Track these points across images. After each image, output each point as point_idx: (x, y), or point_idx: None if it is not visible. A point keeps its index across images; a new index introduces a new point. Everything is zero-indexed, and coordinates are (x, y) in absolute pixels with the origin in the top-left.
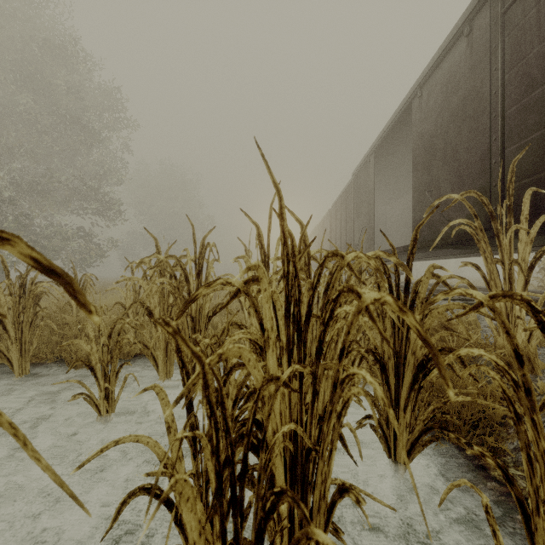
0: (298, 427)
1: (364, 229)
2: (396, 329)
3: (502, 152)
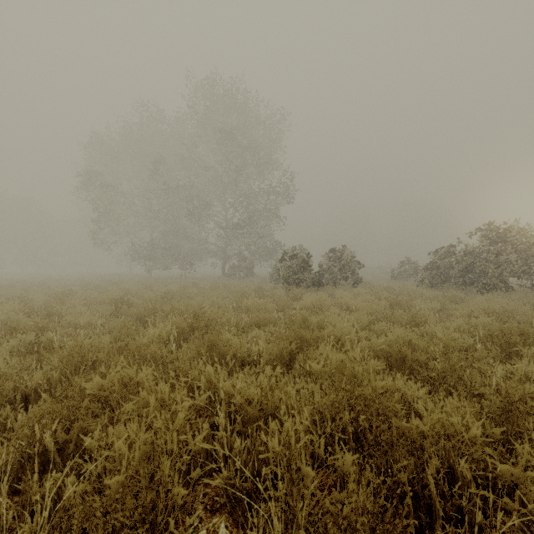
0: None
1: None
2: None
3: None
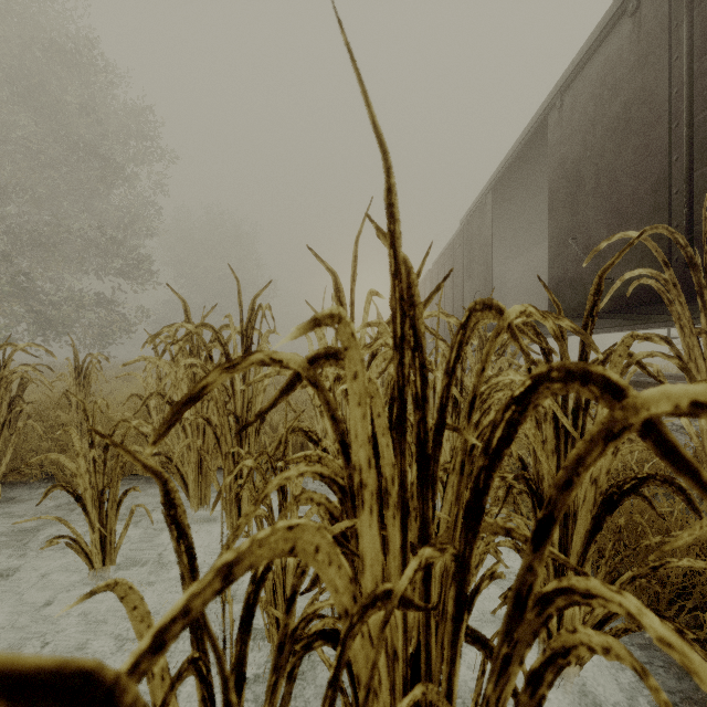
0: (428, 685)
1: (477, 294)
2: (562, 441)
3: (689, 177)
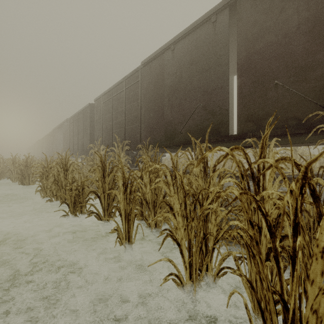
0: None
1: (55, 148)
2: None
3: (69, 144)
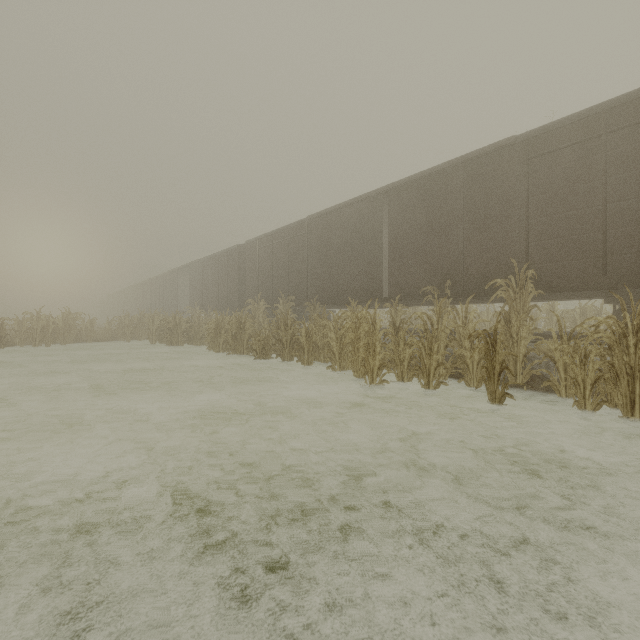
0: None
1: (173, 300)
2: None
3: (202, 295)
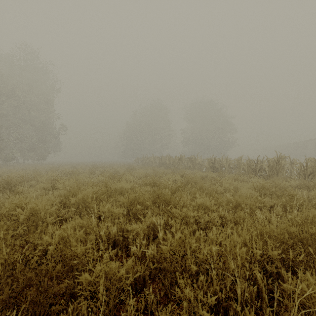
0: None
1: (303, 152)
2: None
3: None
